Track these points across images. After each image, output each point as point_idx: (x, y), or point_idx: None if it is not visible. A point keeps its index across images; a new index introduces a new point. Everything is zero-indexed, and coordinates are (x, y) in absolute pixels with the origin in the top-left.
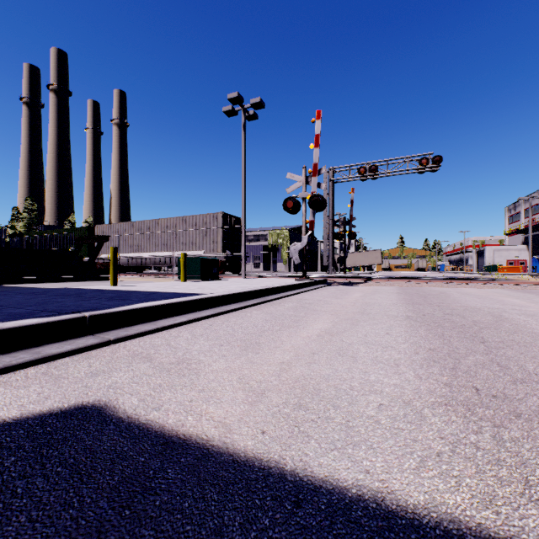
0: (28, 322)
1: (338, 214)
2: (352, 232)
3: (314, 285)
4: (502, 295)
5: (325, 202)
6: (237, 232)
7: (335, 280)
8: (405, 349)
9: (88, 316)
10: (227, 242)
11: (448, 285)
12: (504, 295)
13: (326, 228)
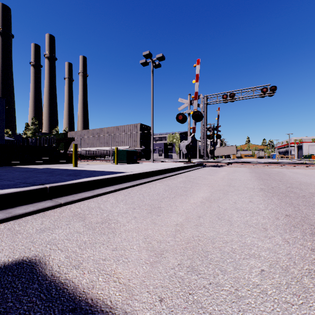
0: (6, 191)
1: (209, 124)
2: (218, 135)
3: (195, 167)
4: None
5: (202, 115)
6: (148, 135)
7: (208, 163)
8: (267, 214)
9: (49, 187)
10: (143, 141)
11: (282, 167)
12: None
13: (202, 132)
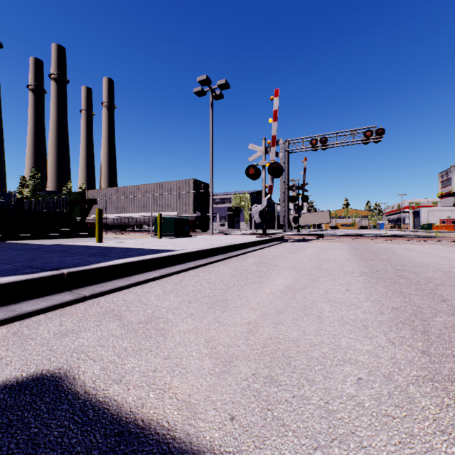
0: (6, 279)
1: (292, 180)
2: (305, 196)
3: (273, 242)
4: (443, 251)
5: (282, 169)
6: (205, 196)
7: (291, 237)
8: (369, 307)
9: (66, 273)
10: (197, 205)
11: (392, 242)
12: (445, 251)
13: (282, 192)
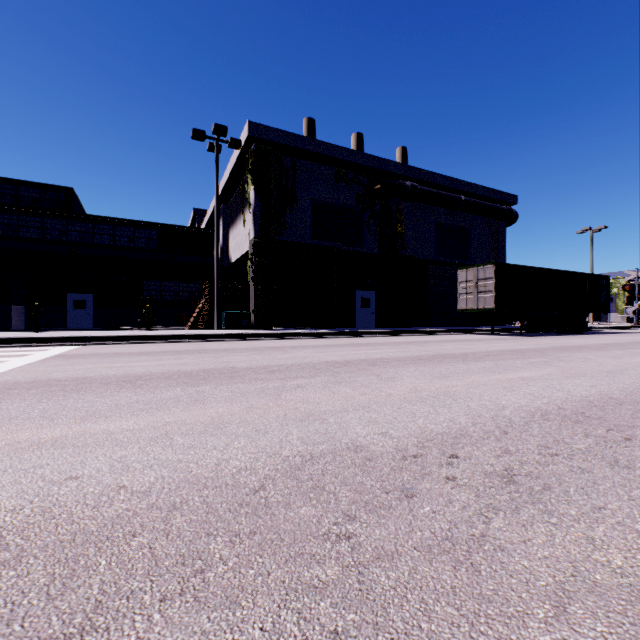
0: None
1: None
2: None
3: None
4: None
5: None
6: None
7: None
8: None
9: None
10: None
11: None
12: None
13: None
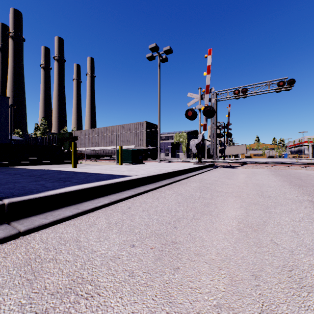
0: None
1: (218, 122)
2: (229, 133)
3: (207, 168)
4: None
5: (214, 111)
6: (155, 134)
7: (220, 164)
8: None
9: (7, 203)
10: (149, 140)
11: (307, 169)
12: None
13: (211, 130)
